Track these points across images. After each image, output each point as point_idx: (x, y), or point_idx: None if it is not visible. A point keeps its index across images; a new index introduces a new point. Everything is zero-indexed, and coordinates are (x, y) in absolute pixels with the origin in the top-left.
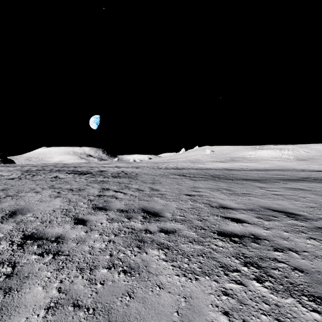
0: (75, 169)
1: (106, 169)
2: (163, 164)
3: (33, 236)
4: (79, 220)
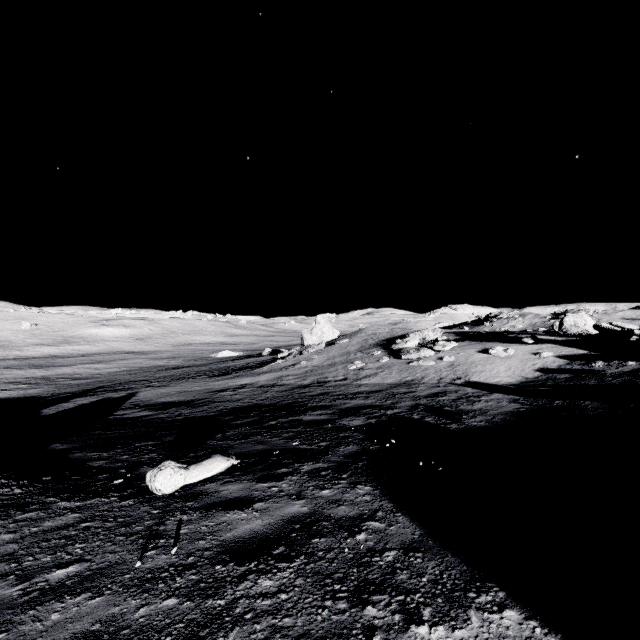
0: None
1: None
2: None
3: None
4: None
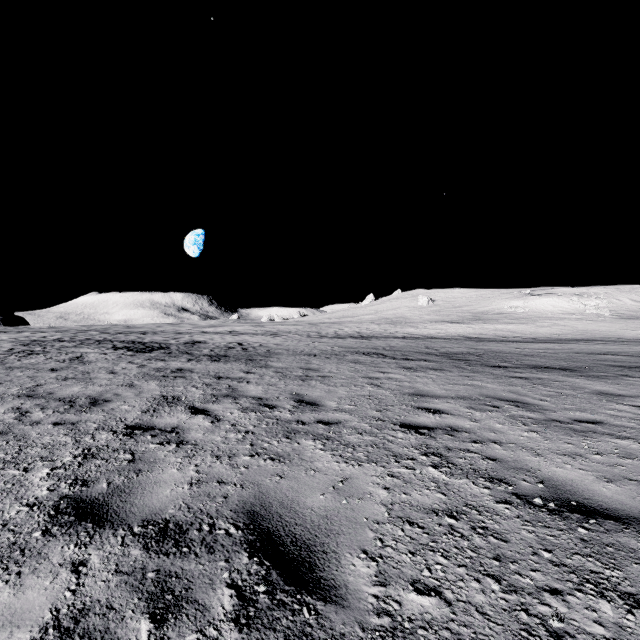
0: (139, 339)
1: (206, 339)
2: (329, 327)
3: None
4: None
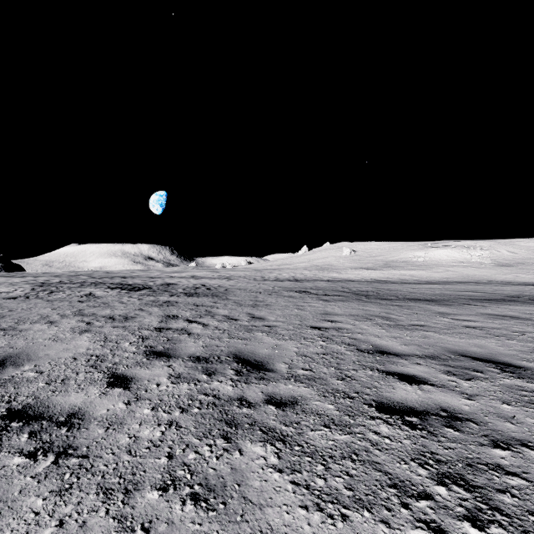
0: (124, 282)
1: (175, 282)
2: (271, 273)
3: (26, 413)
4: (118, 377)
